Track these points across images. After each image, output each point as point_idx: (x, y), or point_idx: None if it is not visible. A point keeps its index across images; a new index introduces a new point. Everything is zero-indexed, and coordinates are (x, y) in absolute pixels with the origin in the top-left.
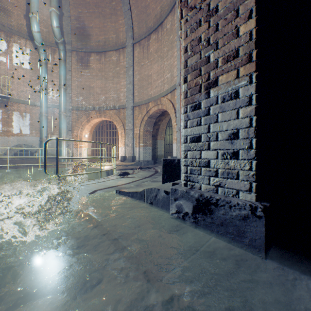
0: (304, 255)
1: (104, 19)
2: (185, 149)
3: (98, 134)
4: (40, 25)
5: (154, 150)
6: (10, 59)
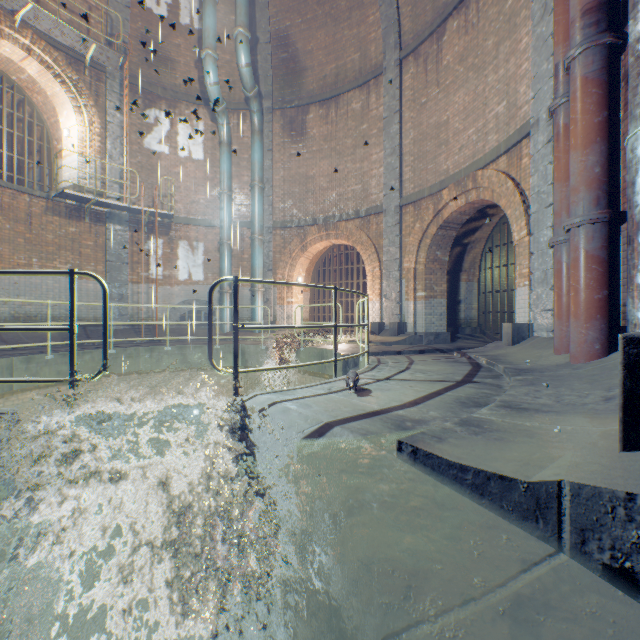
0: None
1: (335, 25)
2: None
3: (323, 277)
4: (220, 73)
5: (452, 308)
6: (174, 146)
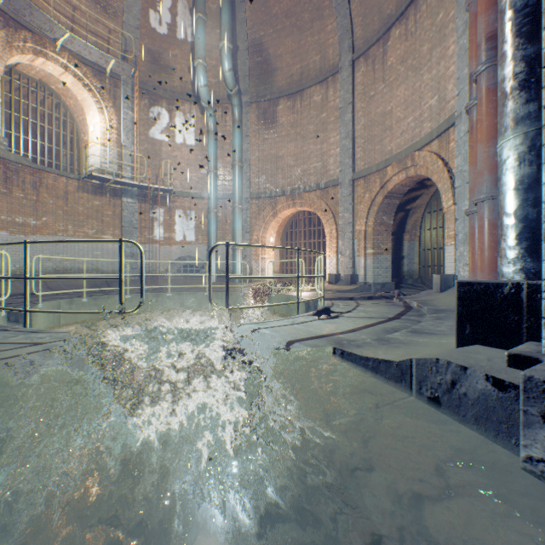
0: None
1: (300, 33)
2: None
3: (290, 237)
4: (208, 75)
5: (396, 263)
6: (172, 135)
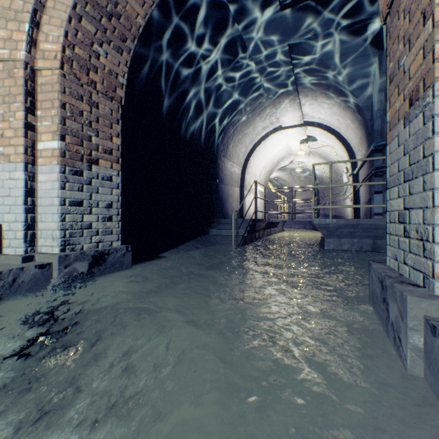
0: (133, 264)
1: None
2: (64, 212)
3: None
4: None
5: None
6: None
